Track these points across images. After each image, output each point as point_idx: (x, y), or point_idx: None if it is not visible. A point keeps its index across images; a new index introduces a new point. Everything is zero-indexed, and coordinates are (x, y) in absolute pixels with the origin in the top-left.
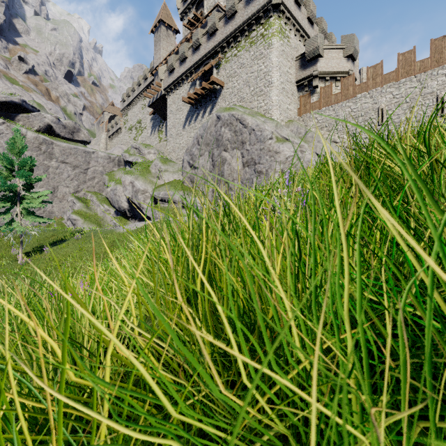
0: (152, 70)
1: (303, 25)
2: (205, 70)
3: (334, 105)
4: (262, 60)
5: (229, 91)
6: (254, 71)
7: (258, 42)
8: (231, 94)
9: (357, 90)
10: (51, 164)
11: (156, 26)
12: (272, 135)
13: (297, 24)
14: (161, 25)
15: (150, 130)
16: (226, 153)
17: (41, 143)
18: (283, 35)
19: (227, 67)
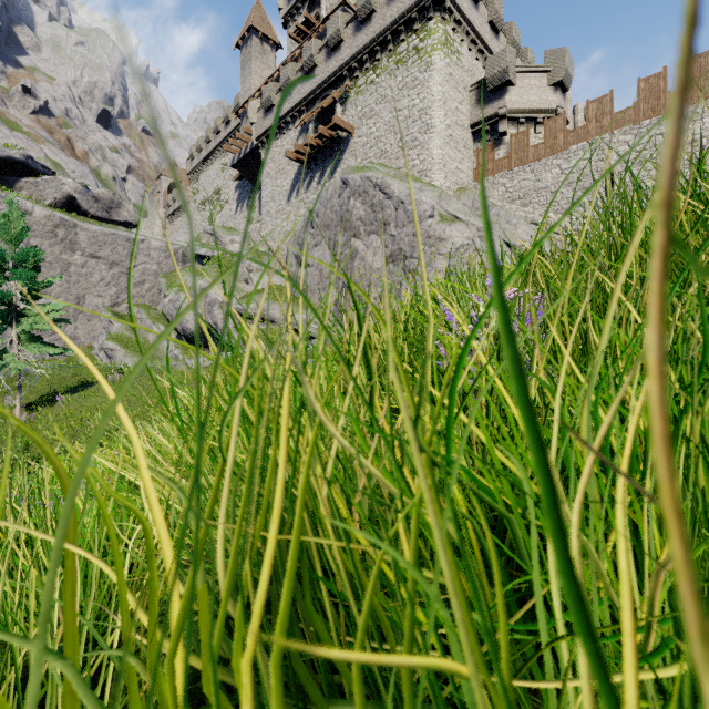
0: (237, 107)
1: (482, 34)
2: (323, 107)
3: (534, 163)
4: (416, 89)
5: (362, 141)
6: (402, 108)
7: (409, 61)
8: (366, 145)
9: (570, 139)
10: (73, 260)
11: (244, 37)
12: (432, 211)
13: (472, 31)
14: (252, 35)
15: (234, 205)
16: (357, 241)
17: (57, 226)
18: (450, 49)
19: (359, 102)
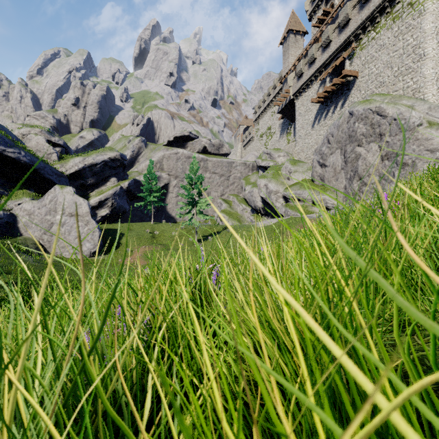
0: (280, 78)
1: None
2: (336, 65)
3: None
4: (409, 33)
5: (365, 79)
6: (397, 49)
7: (403, 15)
8: (367, 82)
9: None
10: (206, 176)
11: (285, 37)
12: (420, 121)
13: None
14: (289, 34)
15: (278, 134)
16: (360, 148)
17: (200, 161)
18: None
19: (362, 55)
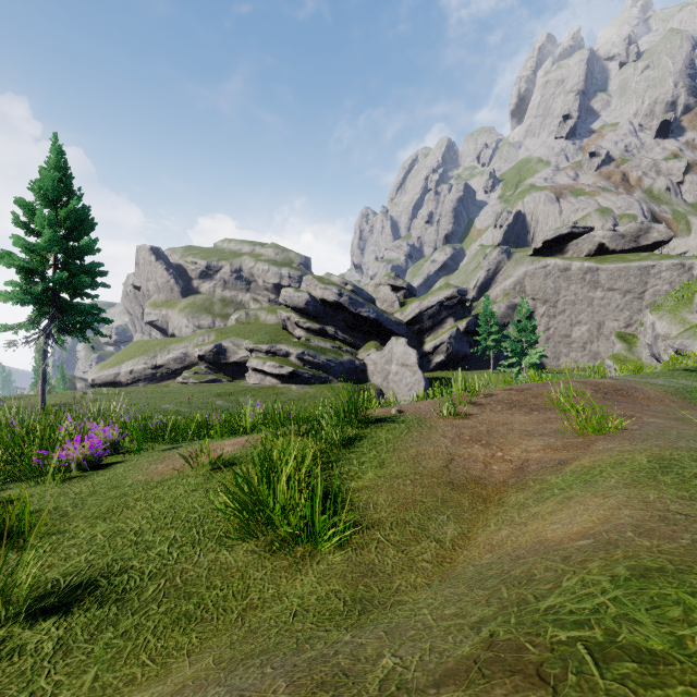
0: None
1: None
2: None
3: None
4: None
5: None
6: None
7: None
8: None
9: None
10: (595, 295)
11: None
12: None
13: None
14: None
15: None
16: None
17: (585, 273)
18: None
19: None
